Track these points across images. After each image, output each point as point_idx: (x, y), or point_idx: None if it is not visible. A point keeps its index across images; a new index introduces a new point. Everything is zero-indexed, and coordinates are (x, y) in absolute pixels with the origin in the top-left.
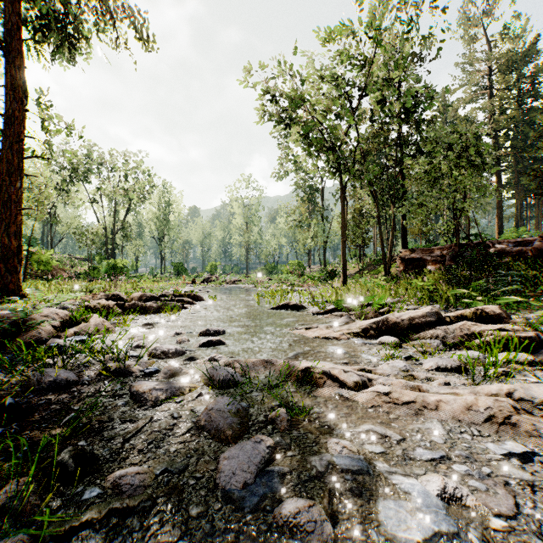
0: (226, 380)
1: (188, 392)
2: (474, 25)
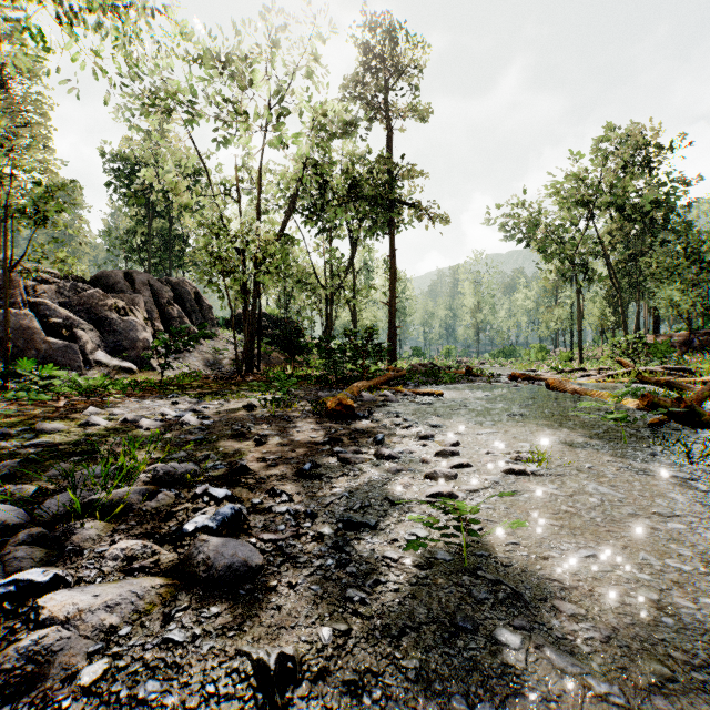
0: None
1: None
2: None
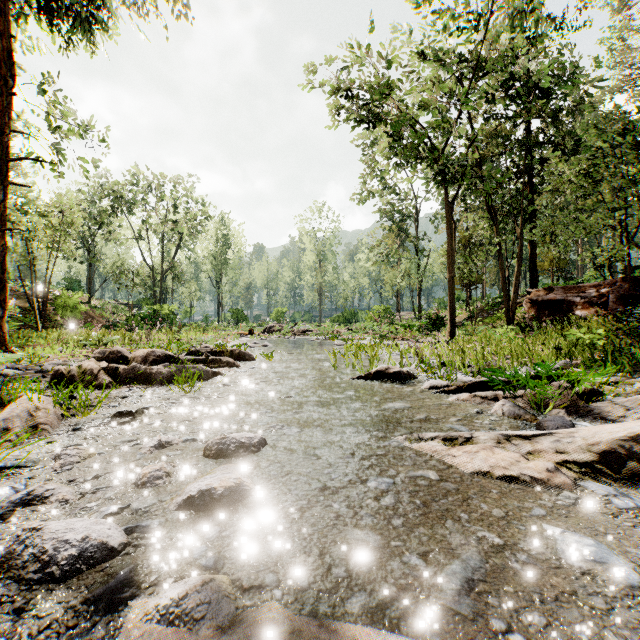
0: None
1: None
2: None
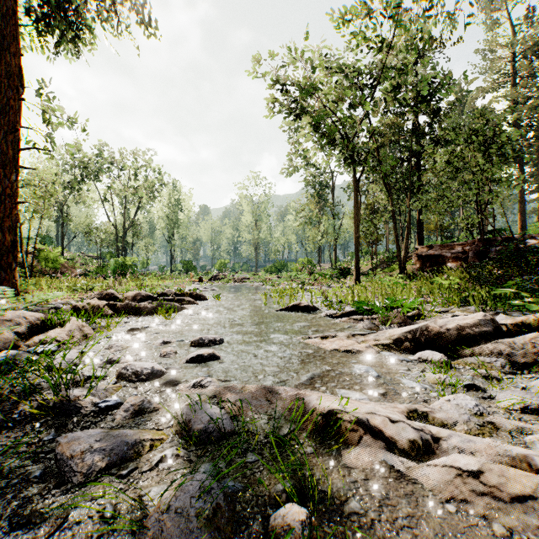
0: (208, 430)
1: (148, 450)
2: (494, 11)
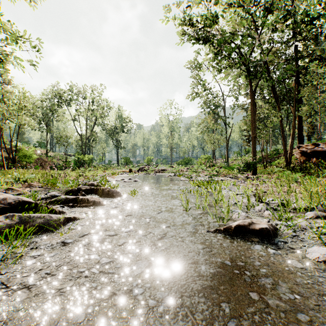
0: None
1: None
2: None
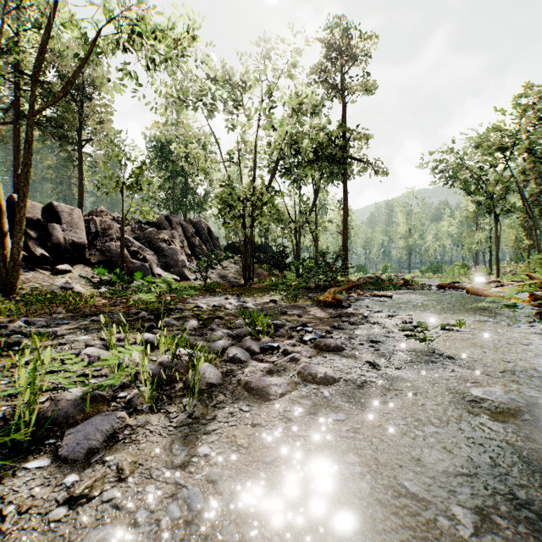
0: None
1: None
2: None
